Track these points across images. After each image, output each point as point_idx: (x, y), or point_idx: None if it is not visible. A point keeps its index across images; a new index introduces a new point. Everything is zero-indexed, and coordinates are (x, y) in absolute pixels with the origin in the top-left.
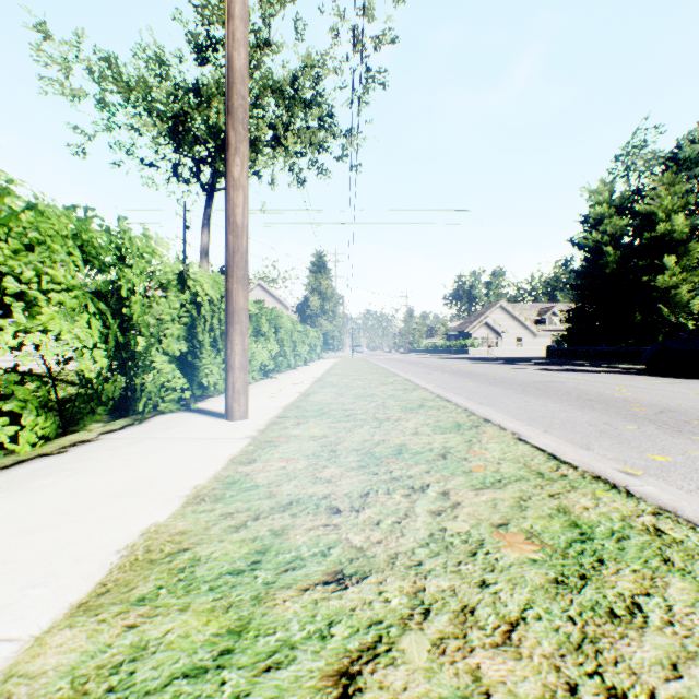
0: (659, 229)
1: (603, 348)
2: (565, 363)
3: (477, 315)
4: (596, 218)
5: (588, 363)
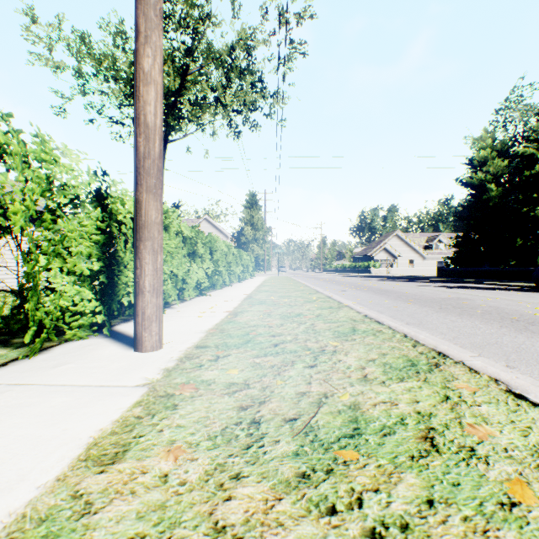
0: (538, 168)
1: (487, 269)
2: (457, 280)
3: (377, 242)
4: (480, 161)
5: (476, 280)
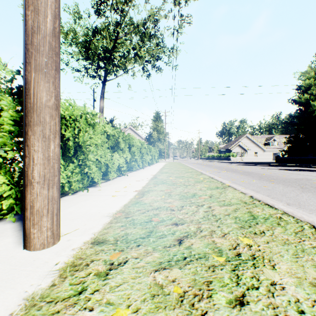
0: None
1: (312, 157)
2: (292, 165)
3: (234, 141)
4: (306, 87)
5: (306, 165)
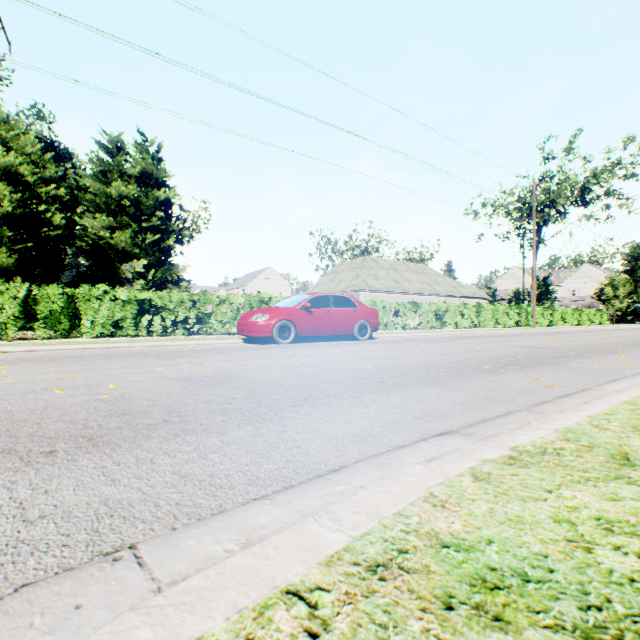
0: None
1: None
2: None
3: None
4: None
5: None
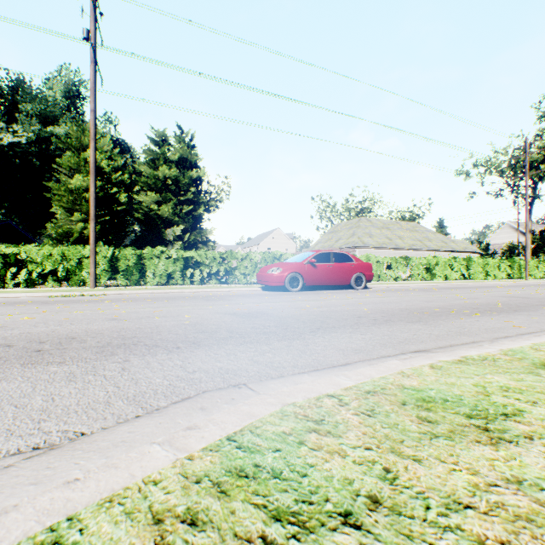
0: None
1: None
2: None
3: None
4: None
5: None
